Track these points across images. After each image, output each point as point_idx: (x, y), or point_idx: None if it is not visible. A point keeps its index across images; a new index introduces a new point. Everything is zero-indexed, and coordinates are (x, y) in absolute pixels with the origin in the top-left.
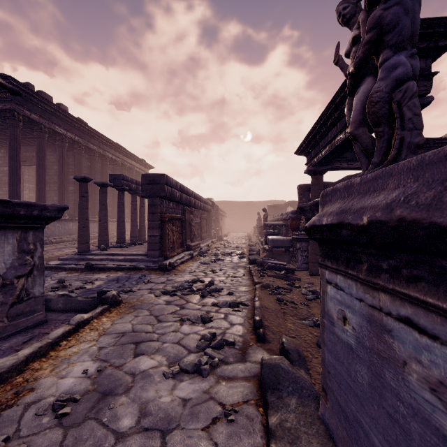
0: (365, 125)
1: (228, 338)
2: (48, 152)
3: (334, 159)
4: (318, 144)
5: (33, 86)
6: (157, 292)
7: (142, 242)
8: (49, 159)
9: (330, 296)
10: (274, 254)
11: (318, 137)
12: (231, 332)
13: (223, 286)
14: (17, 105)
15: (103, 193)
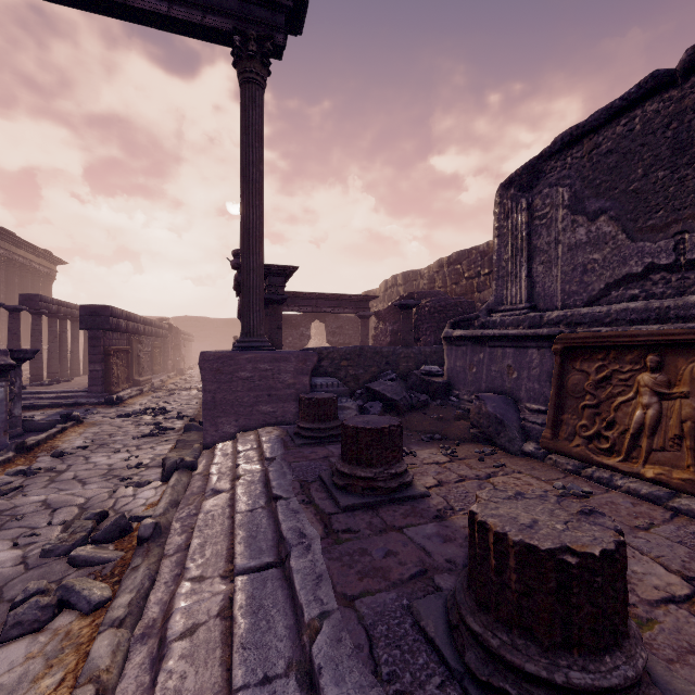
0: None
1: (171, 427)
2: None
3: None
4: None
5: None
6: (112, 416)
7: (70, 379)
8: None
9: None
10: None
11: None
12: (174, 426)
13: (174, 410)
14: None
15: (15, 320)
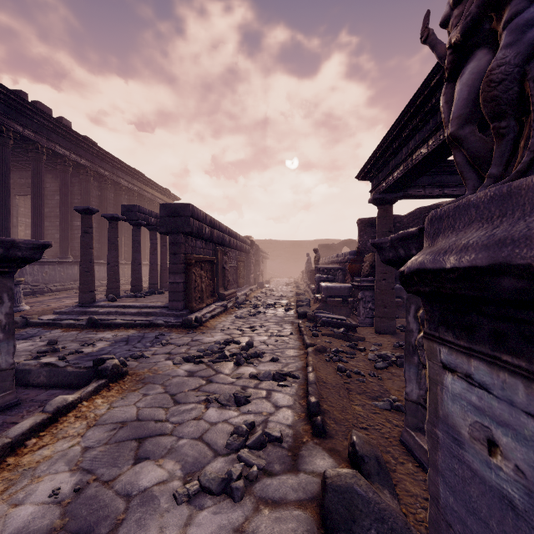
0: (474, 122)
1: (272, 431)
2: (48, 179)
3: (409, 184)
4: (387, 165)
5: (27, 95)
6: (177, 359)
7: (163, 291)
8: (50, 187)
9: (450, 393)
10: (329, 305)
11: (389, 155)
12: (276, 419)
13: (265, 348)
14: (5, 118)
15: (113, 229)
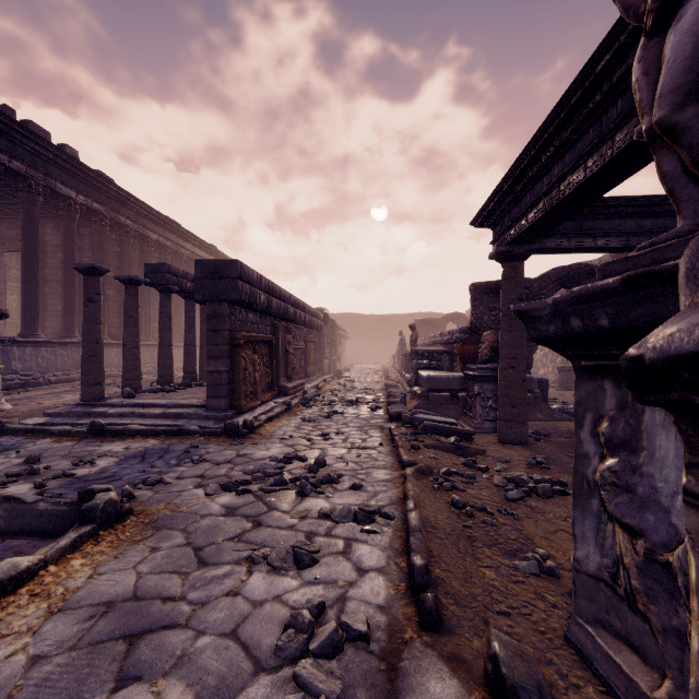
0: None
1: (353, 620)
2: (48, 229)
3: (550, 230)
4: (518, 203)
5: (14, 112)
6: (211, 487)
7: (203, 382)
8: (50, 241)
9: None
10: (432, 403)
11: (521, 188)
12: (360, 595)
13: (343, 468)
14: None
15: (131, 296)
